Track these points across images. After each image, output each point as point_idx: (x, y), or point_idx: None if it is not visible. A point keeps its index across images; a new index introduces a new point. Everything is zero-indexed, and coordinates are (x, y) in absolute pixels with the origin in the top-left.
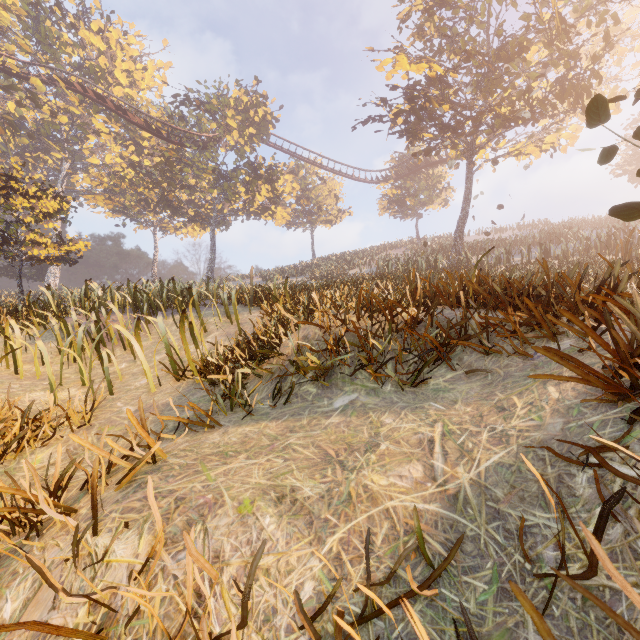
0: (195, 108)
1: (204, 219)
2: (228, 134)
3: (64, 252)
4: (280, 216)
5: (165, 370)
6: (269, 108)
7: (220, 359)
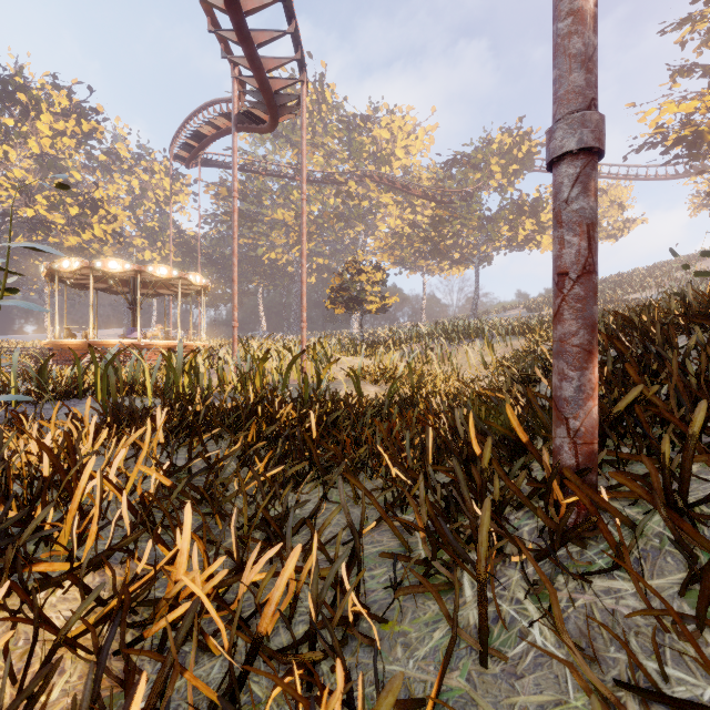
0: (461, 165)
1: (468, 259)
2: (491, 179)
3: (381, 305)
4: (546, 243)
5: (481, 364)
6: (533, 142)
7: (507, 358)
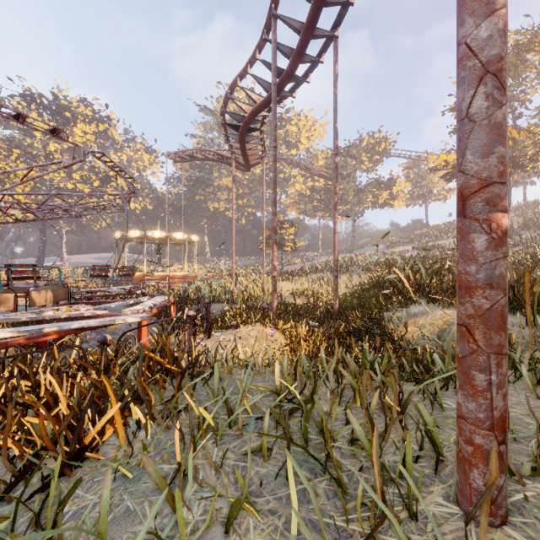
0: (343, 155)
1: (348, 213)
2: (362, 164)
3: (294, 246)
4: (397, 204)
5: (345, 288)
6: (388, 143)
7: (356, 286)
